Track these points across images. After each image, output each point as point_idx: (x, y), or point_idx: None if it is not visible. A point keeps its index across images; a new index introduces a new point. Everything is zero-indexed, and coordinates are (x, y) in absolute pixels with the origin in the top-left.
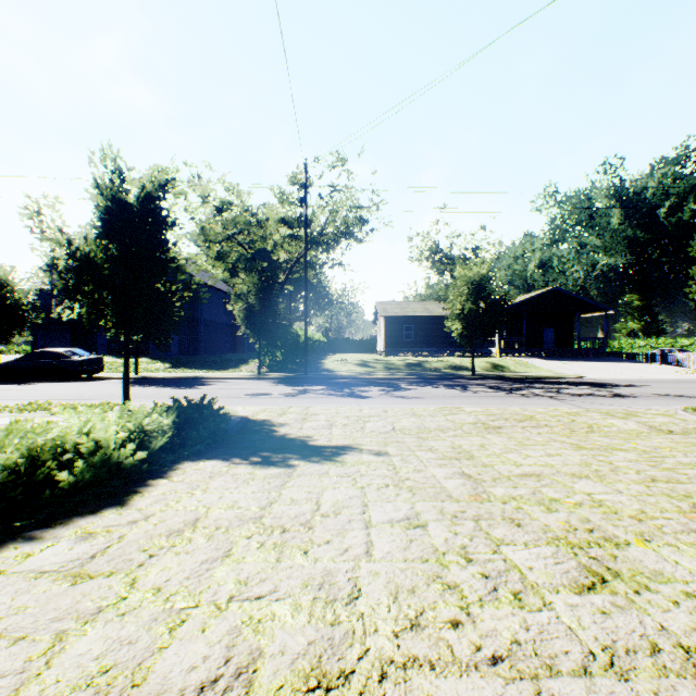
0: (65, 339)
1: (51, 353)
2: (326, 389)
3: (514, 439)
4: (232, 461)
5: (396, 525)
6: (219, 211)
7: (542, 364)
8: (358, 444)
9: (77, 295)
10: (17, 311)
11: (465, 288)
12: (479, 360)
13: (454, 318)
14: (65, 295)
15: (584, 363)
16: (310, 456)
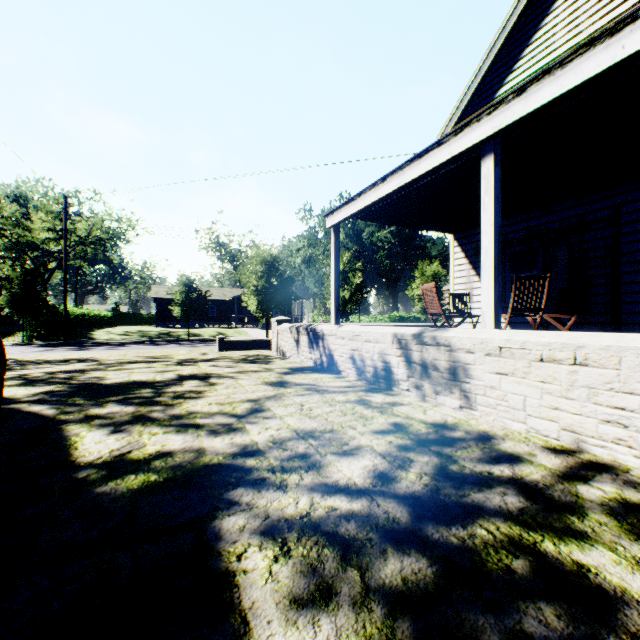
0: None
1: None
2: (70, 348)
3: None
4: None
5: None
6: None
7: (253, 332)
8: None
9: None
10: None
11: (182, 288)
12: (212, 330)
13: (175, 305)
14: None
15: None
16: None
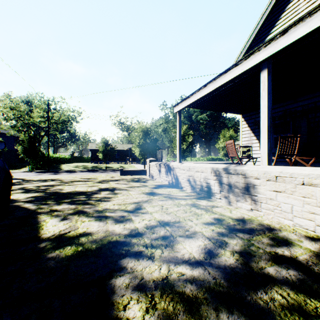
0: None
1: None
2: (50, 173)
3: None
4: None
5: None
6: (12, 109)
7: (137, 166)
8: None
9: None
10: None
11: (103, 144)
12: (118, 165)
13: (100, 152)
14: None
15: None
16: None
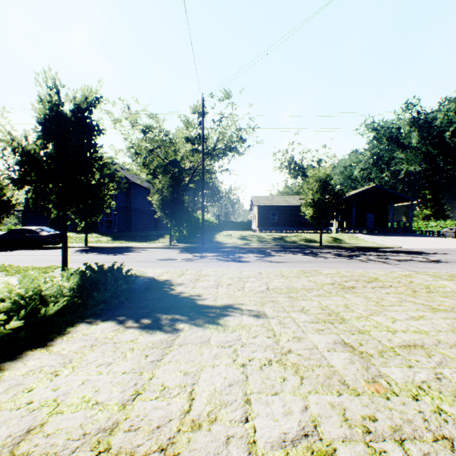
0: (44, 221)
1: (27, 230)
2: (216, 256)
3: (371, 299)
4: (123, 324)
5: (292, 455)
6: (143, 132)
7: (367, 238)
8: (239, 303)
9: (23, 183)
10: (6, 201)
11: (315, 184)
12: (323, 235)
13: (307, 205)
14: (11, 182)
15: (397, 237)
16: (196, 317)
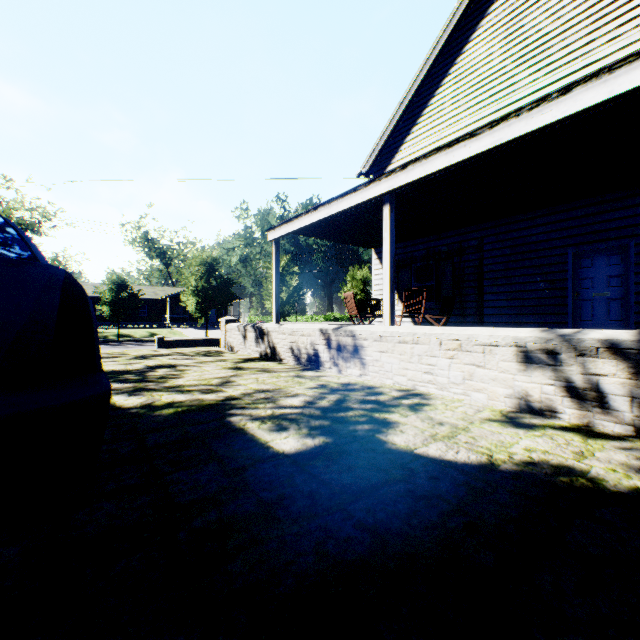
0: None
1: None
2: None
3: None
4: None
5: None
6: None
7: (188, 332)
8: None
9: None
10: None
11: (112, 286)
12: (144, 330)
13: (104, 304)
14: None
15: (216, 331)
16: None
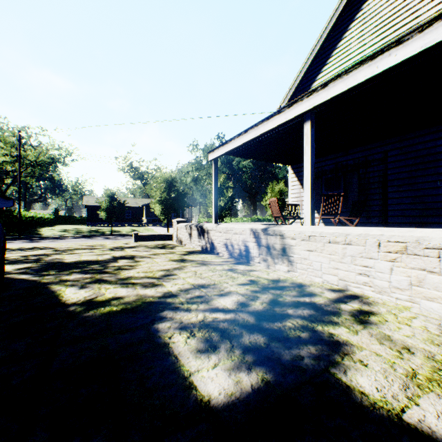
0: None
1: None
2: (24, 241)
3: None
4: None
5: None
6: None
7: (157, 229)
8: None
9: None
10: None
11: (107, 198)
12: (128, 228)
13: (102, 210)
14: None
15: None
16: None
